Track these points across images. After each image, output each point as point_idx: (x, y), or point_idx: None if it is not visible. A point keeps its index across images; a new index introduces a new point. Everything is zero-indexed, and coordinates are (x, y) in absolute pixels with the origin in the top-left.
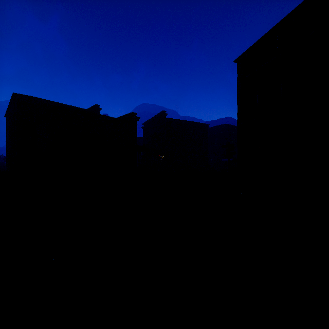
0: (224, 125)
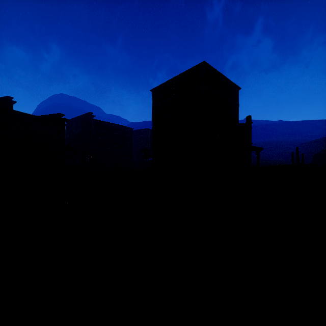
0: (146, 129)
